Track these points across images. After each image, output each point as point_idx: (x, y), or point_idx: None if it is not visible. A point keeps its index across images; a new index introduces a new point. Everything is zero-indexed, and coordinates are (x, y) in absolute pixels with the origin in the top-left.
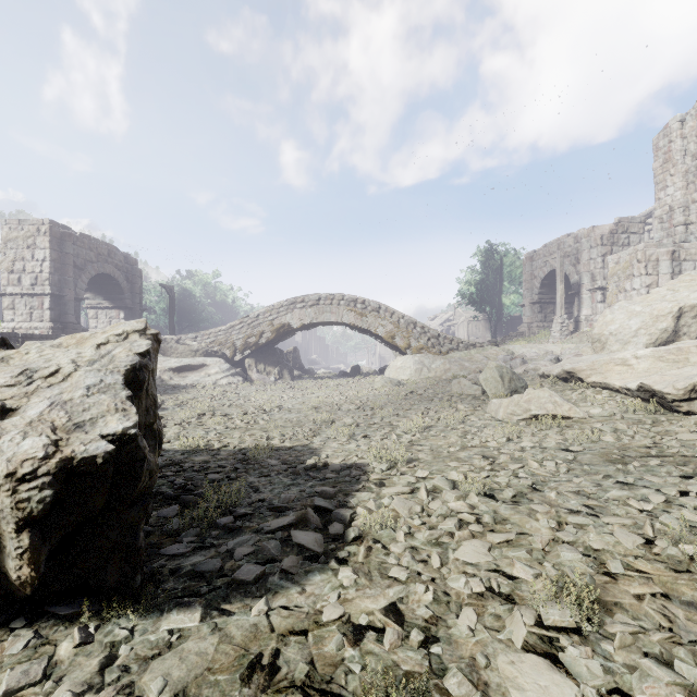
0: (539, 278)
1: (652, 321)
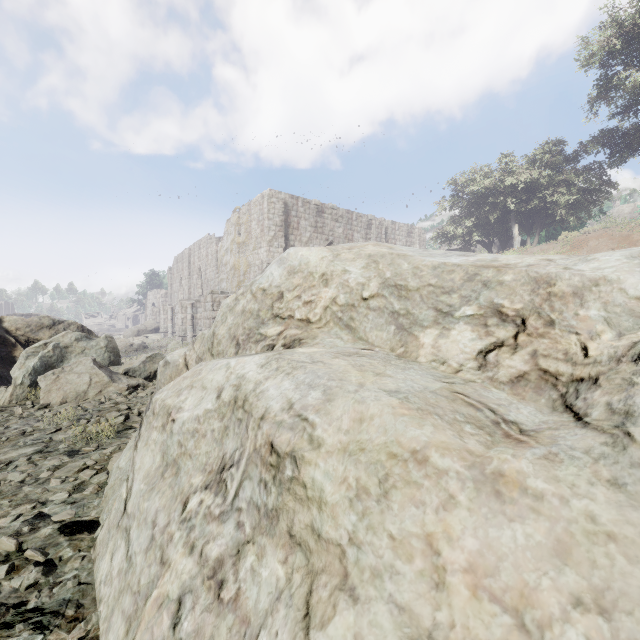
0: (151, 304)
1: (134, 333)
